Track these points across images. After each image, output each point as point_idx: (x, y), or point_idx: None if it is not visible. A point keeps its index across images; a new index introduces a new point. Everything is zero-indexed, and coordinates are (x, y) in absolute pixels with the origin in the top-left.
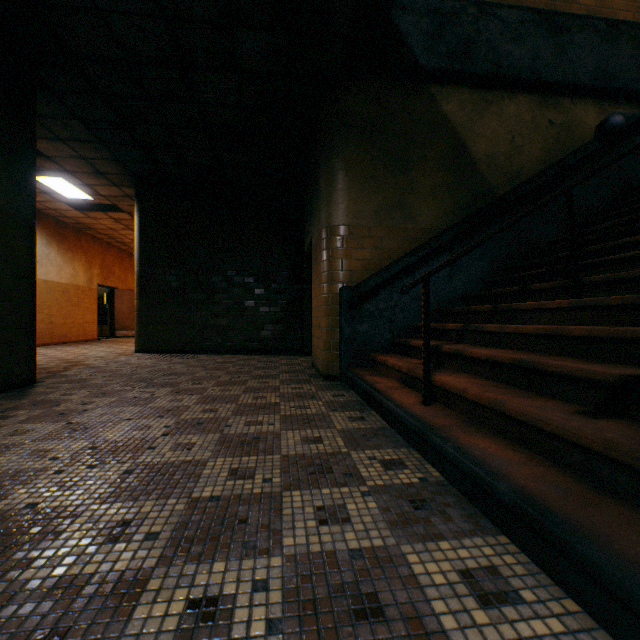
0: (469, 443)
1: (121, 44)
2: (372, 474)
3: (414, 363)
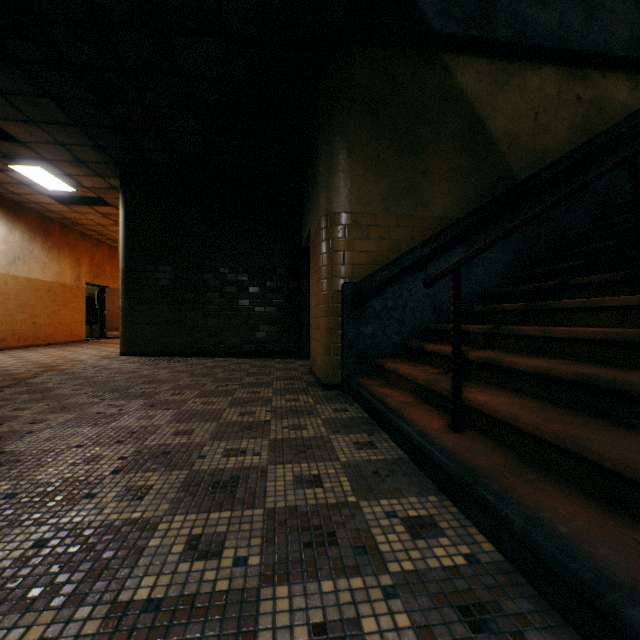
0: (541, 506)
1: (88, 0)
2: (395, 547)
3: (432, 373)
